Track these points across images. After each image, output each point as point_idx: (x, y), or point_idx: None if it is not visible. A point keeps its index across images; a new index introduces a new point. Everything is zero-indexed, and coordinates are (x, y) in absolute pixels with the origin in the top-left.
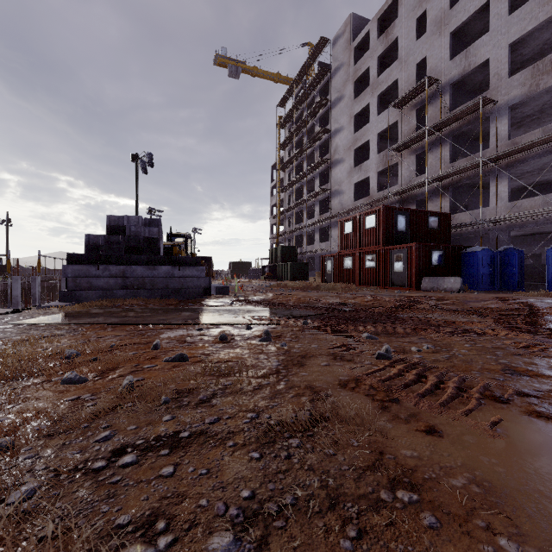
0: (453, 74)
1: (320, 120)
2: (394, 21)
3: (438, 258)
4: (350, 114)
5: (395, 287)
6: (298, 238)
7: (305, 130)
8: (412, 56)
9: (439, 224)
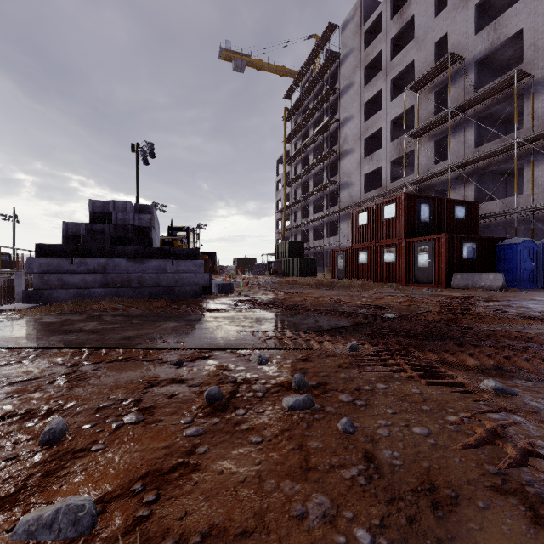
0: (479, 50)
1: (328, 110)
2: None
3: (470, 251)
4: (360, 101)
5: (419, 284)
6: (305, 233)
7: (312, 121)
8: (431, 34)
9: (466, 214)
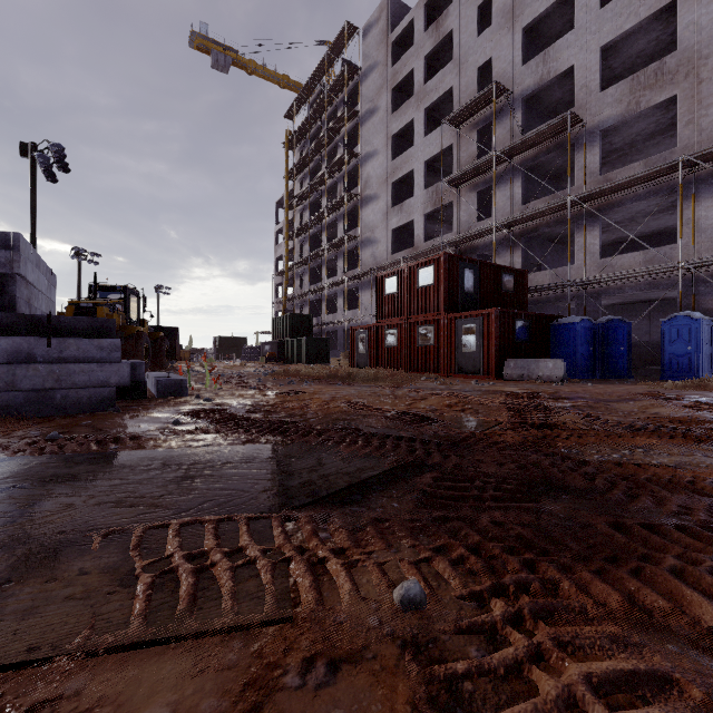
0: (527, 84)
1: (345, 140)
2: (448, 8)
3: (523, 331)
4: (387, 133)
5: (464, 375)
6: (314, 304)
7: (324, 154)
8: (472, 57)
9: (515, 285)
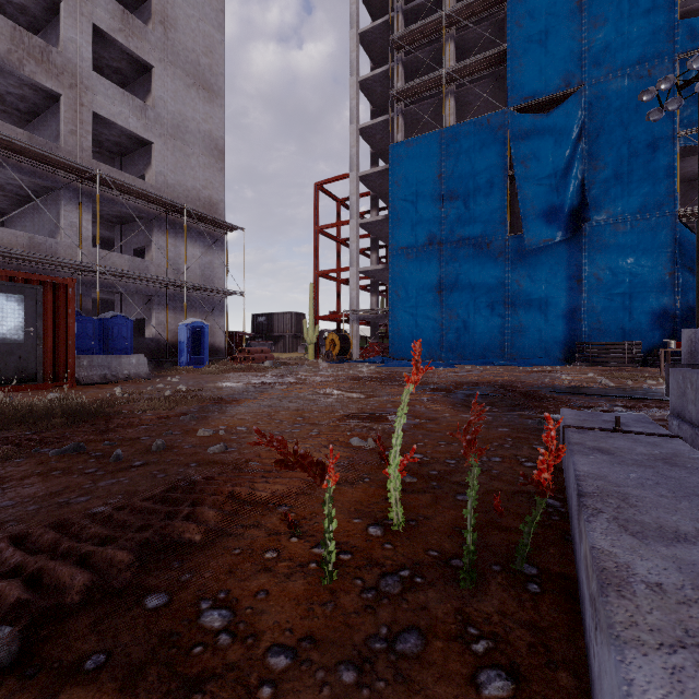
0: None
1: None
2: None
3: None
4: None
5: None
6: None
7: None
8: None
9: None
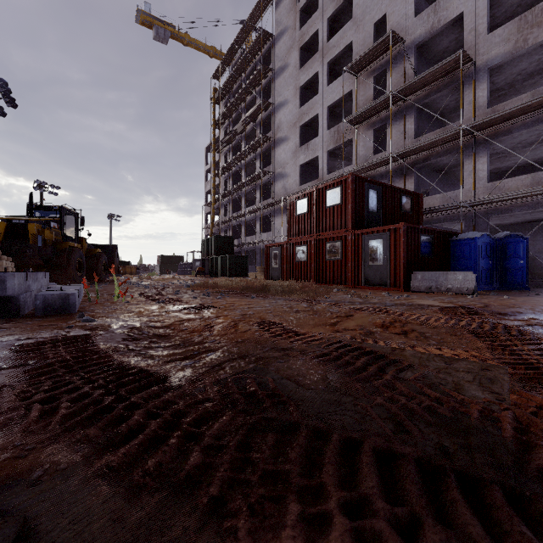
0: (419, 33)
1: (261, 94)
2: None
3: (427, 246)
4: (296, 85)
5: (371, 286)
6: (236, 228)
7: (244, 106)
8: (369, 14)
9: (412, 206)
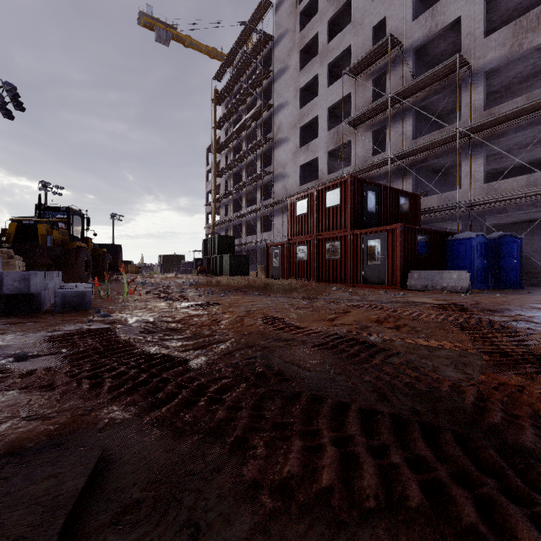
0: (417, 36)
1: (261, 95)
2: None
3: (424, 246)
4: (296, 87)
5: (369, 285)
6: (237, 228)
7: (245, 107)
8: (368, 18)
9: (409, 207)
